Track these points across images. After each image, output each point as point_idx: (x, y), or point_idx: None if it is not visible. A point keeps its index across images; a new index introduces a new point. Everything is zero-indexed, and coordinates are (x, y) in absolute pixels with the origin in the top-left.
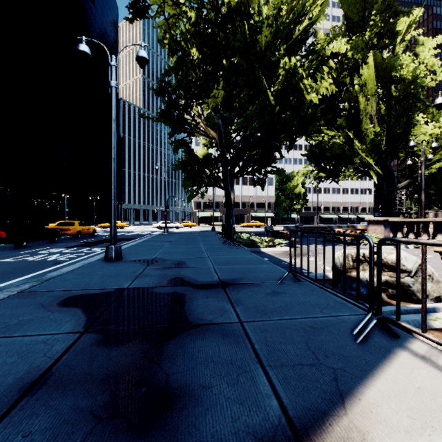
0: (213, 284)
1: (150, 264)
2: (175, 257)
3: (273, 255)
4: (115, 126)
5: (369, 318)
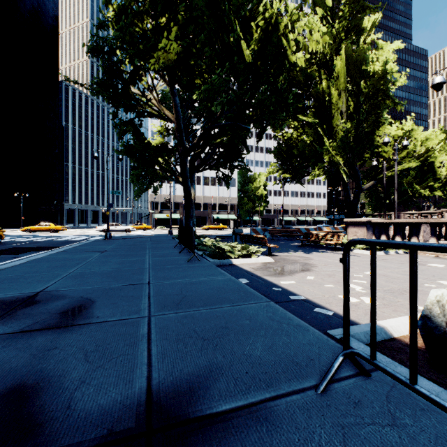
0: (118, 436)
1: (3, 315)
2: (83, 289)
3: (252, 272)
4: None
5: None
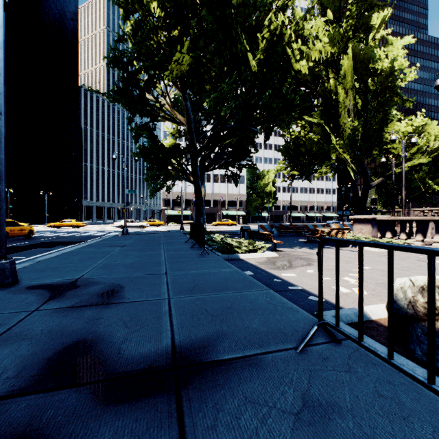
0: (155, 369)
1: (56, 295)
2: (113, 277)
3: (257, 266)
4: (2, 58)
5: None
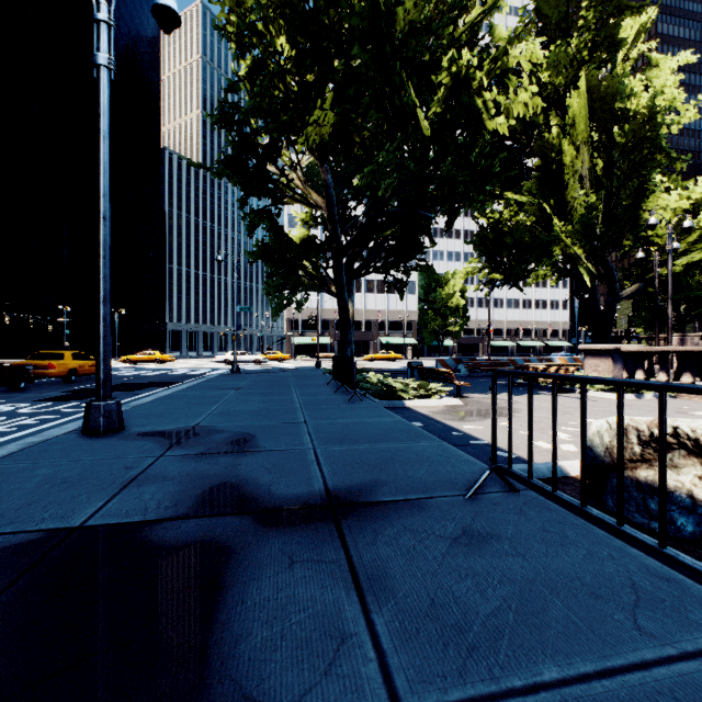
0: (311, 505)
1: (177, 442)
2: (237, 425)
3: (429, 416)
4: (107, 150)
5: None
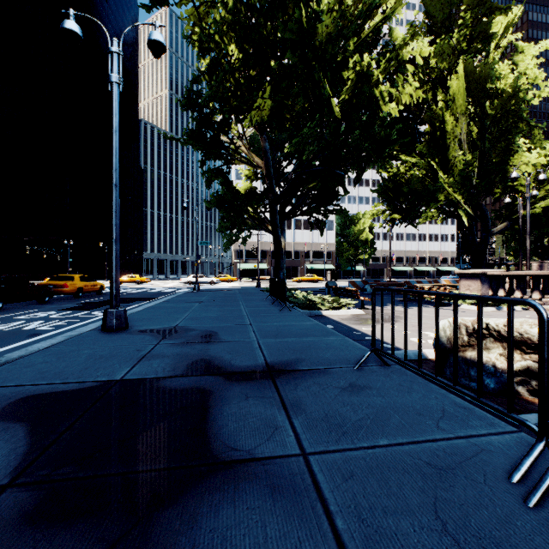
0: (257, 371)
1: (166, 336)
2: (204, 326)
3: (339, 321)
4: (118, 139)
5: (540, 451)
